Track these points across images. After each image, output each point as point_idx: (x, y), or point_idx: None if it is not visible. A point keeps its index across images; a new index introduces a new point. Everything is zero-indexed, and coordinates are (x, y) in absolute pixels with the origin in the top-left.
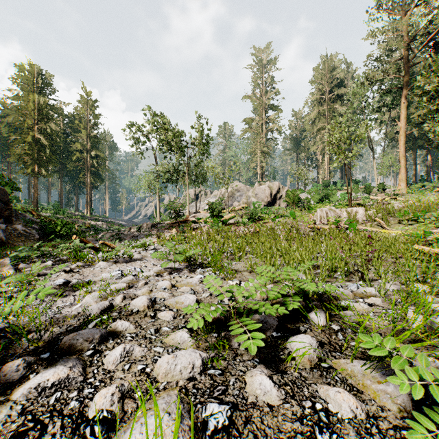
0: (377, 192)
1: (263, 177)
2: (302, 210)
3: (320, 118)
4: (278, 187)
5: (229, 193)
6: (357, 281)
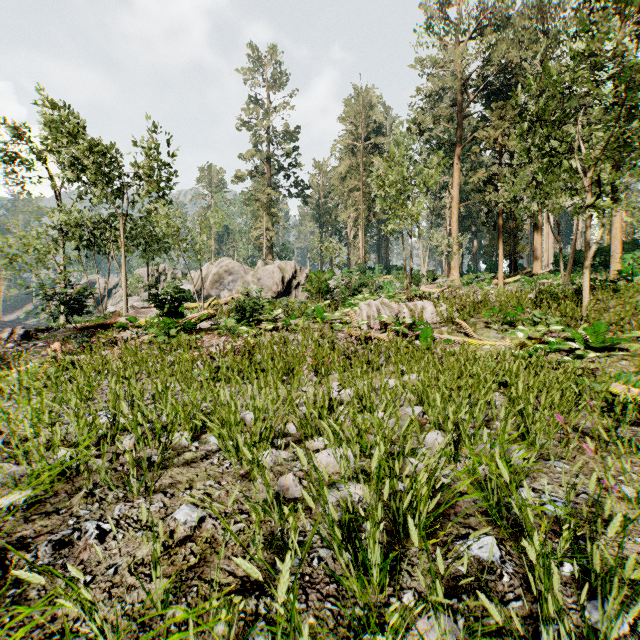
0: (426, 283)
1: (271, 254)
2: (335, 305)
3: (353, 174)
4: (294, 269)
5: (214, 277)
6: None
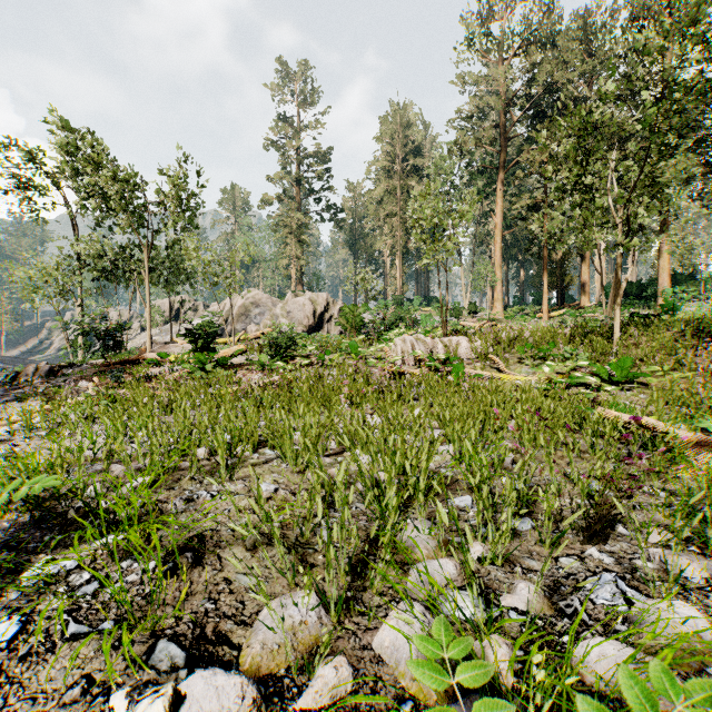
0: (467, 316)
1: (300, 284)
2: (370, 341)
3: (390, 198)
4: (326, 301)
5: (240, 309)
6: (575, 543)
